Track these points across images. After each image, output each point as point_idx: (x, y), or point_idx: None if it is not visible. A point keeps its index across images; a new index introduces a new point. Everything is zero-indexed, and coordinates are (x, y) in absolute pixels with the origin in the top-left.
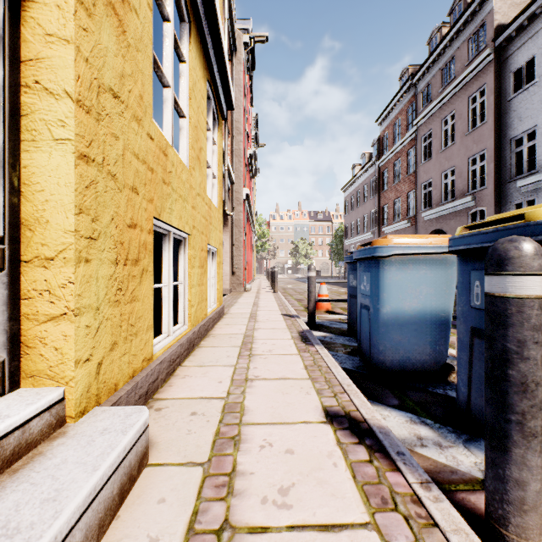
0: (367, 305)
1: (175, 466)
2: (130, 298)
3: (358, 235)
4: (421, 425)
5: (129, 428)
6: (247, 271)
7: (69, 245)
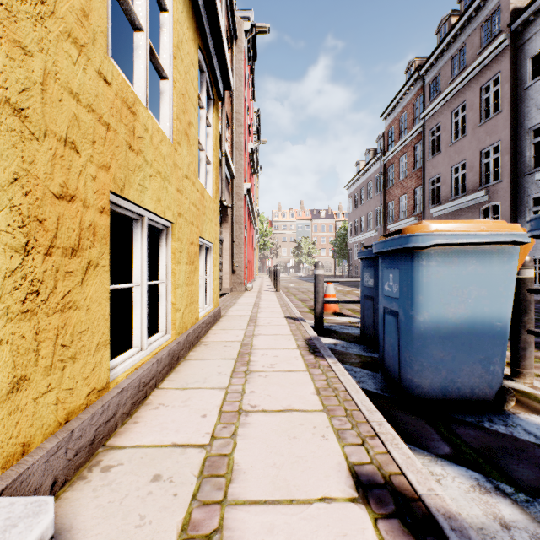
0: (394, 310)
1: None
2: (61, 305)
3: (362, 233)
4: (497, 496)
5: None
6: (249, 269)
7: None
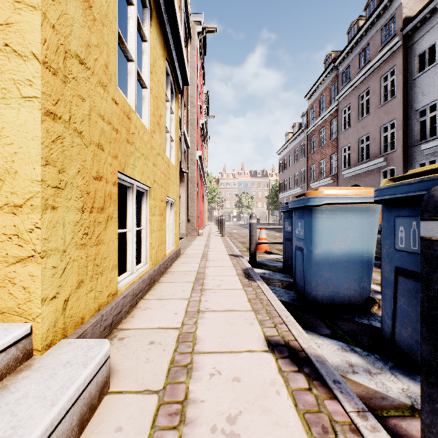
0: (301, 247)
1: (133, 393)
2: (96, 241)
3: (290, 190)
4: (351, 353)
5: (89, 361)
6: (200, 219)
7: (35, 193)
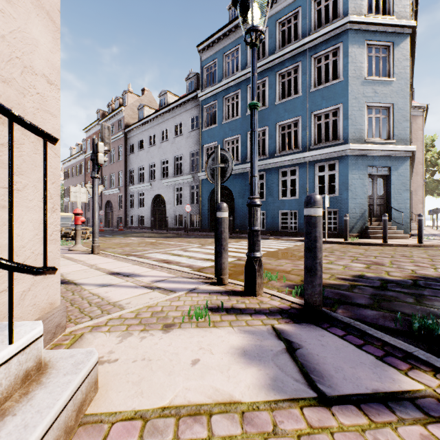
0: None
1: None
2: None
3: None
4: None
5: None
6: None
7: None
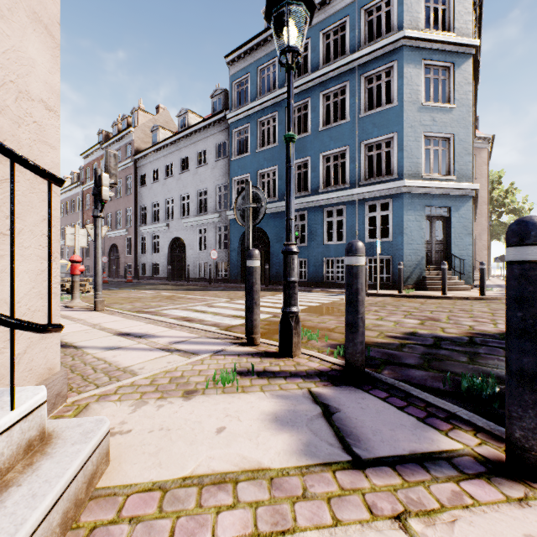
0: None
1: None
2: None
3: None
4: None
5: None
6: None
7: None
